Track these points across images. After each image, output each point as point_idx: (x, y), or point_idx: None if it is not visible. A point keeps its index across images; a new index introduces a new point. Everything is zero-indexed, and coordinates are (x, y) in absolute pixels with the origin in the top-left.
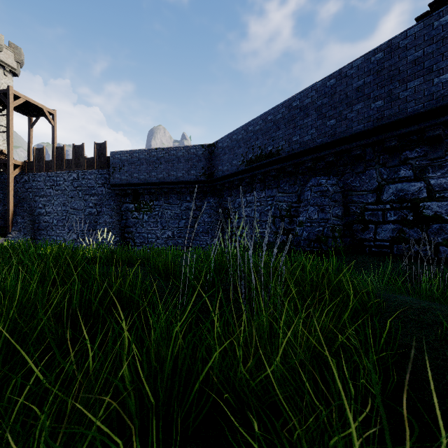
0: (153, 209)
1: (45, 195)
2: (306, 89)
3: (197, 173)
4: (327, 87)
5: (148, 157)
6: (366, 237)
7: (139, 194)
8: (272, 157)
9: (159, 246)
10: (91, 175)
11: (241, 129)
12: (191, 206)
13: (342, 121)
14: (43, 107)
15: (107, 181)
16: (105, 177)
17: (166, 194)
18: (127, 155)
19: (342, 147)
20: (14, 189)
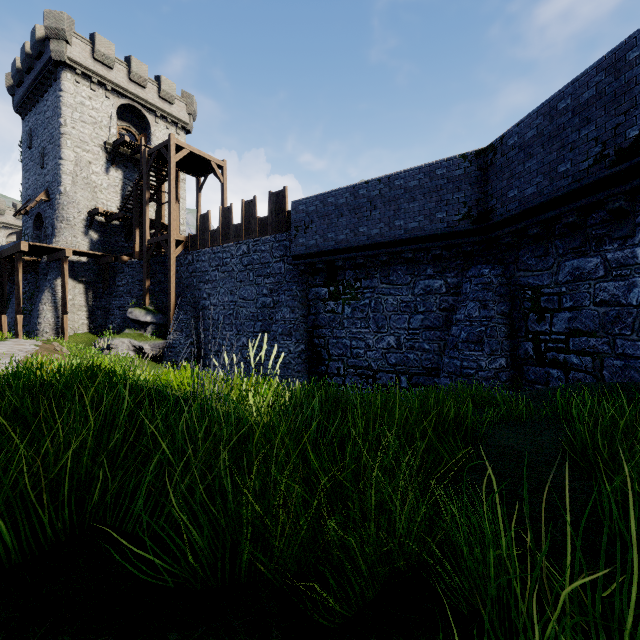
0: (361, 295)
1: (210, 280)
2: None
3: (451, 217)
4: None
5: (352, 199)
6: None
7: (336, 269)
8: None
9: (372, 364)
10: (265, 244)
11: (594, 71)
12: (435, 287)
13: None
14: (210, 158)
15: (287, 252)
16: (284, 245)
17: (384, 266)
18: (317, 203)
19: None
20: (178, 274)
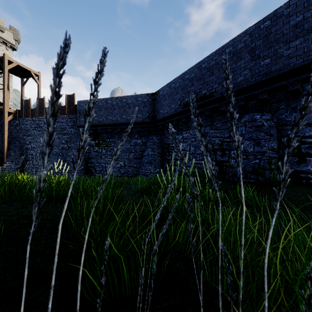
0: (109, 145)
1: (31, 135)
2: (240, 35)
3: (143, 116)
4: (262, 29)
5: (105, 104)
6: (303, 169)
7: (99, 133)
8: (206, 99)
9: (114, 173)
10: (63, 119)
11: (179, 78)
12: (138, 142)
13: (278, 59)
14: (30, 70)
15: (75, 124)
16: (73, 120)
17: (119, 133)
18: None
19: (277, 84)
20: (9, 130)
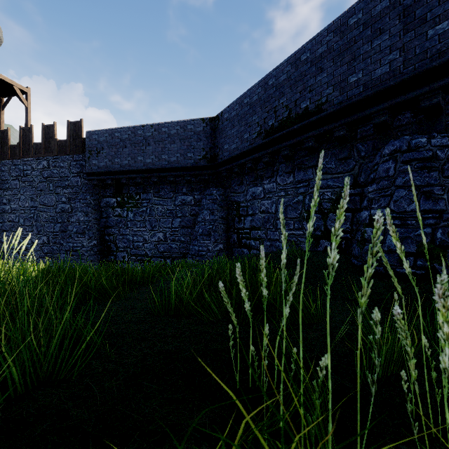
0: (140, 204)
1: (10, 188)
2: None
3: (196, 157)
4: None
5: (133, 136)
6: None
7: (122, 185)
8: (309, 118)
9: (148, 252)
10: (64, 162)
11: (257, 86)
12: (188, 200)
13: None
14: (12, 83)
15: (83, 169)
16: (81, 164)
17: (156, 185)
18: (107, 135)
19: None
20: None
